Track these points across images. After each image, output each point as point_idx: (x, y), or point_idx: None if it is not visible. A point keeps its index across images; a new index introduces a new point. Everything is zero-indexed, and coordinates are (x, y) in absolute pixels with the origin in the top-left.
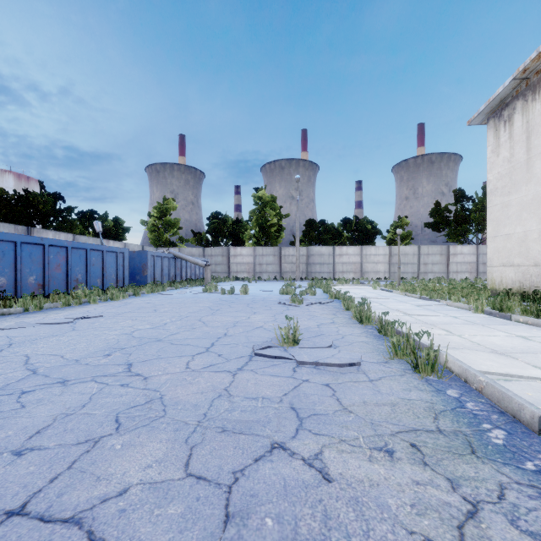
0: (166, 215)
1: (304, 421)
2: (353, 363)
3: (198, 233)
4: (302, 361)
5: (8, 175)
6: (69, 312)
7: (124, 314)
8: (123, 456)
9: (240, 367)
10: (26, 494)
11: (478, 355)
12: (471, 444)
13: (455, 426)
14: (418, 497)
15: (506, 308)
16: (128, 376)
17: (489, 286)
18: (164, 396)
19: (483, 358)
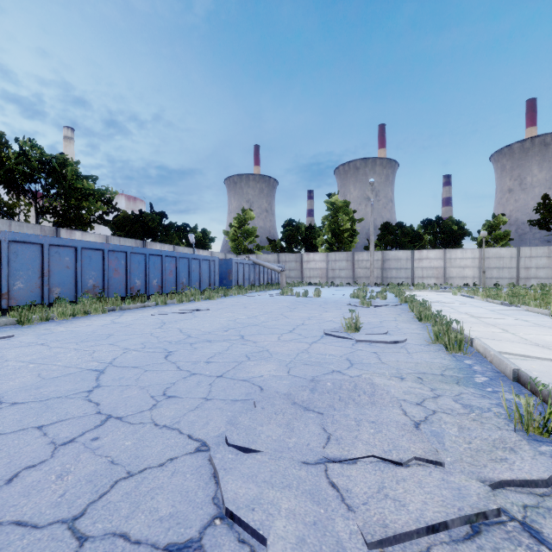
0: (244, 224)
1: (354, 364)
2: (397, 341)
3: (273, 240)
4: (359, 339)
5: (121, 197)
6: (185, 306)
7: (224, 308)
8: (256, 367)
9: (314, 341)
10: (220, 372)
11: (514, 345)
12: (458, 380)
13: (454, 374)
14: (408, 390)
15: None
16: (244, 341)
17: None
18: (269, 350)
19: (515, 346)
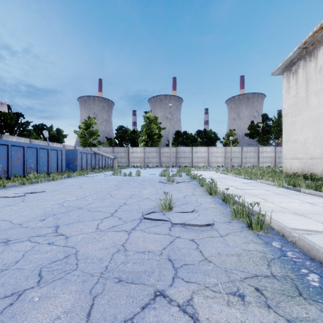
0: (89, 127)
1: (178, 270)
2: (209, 223)
3: (109, 139)
4: (175, 222)
5: None
6: (23, 189)
7: (59, 189)
8: (39, 308)
9: (133, 227)
10: None
11: (287, 216)
12: (297, 287)
13: (283, 271)
14: None
15: (297, 185)
16: (54, 236)
17: (283, 171)
18: (78, 251)
19: (290, 218)
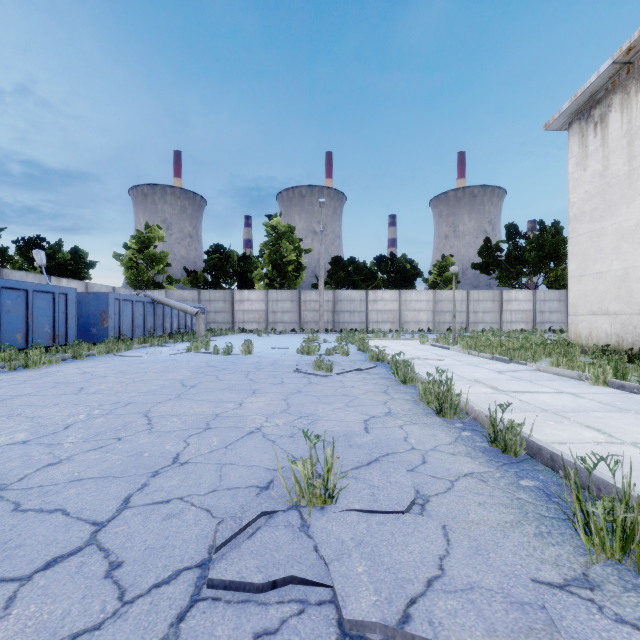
0: (148, 246)
1: None
2: None
3: (193, 272)
4: (357, 619)
5: None
6: None
7: (12, 399)
8: None
9: None
10: None
11: None
12: None
13: None
14: None
15: None
16: None
17: (571, 341)
18: None
19: None
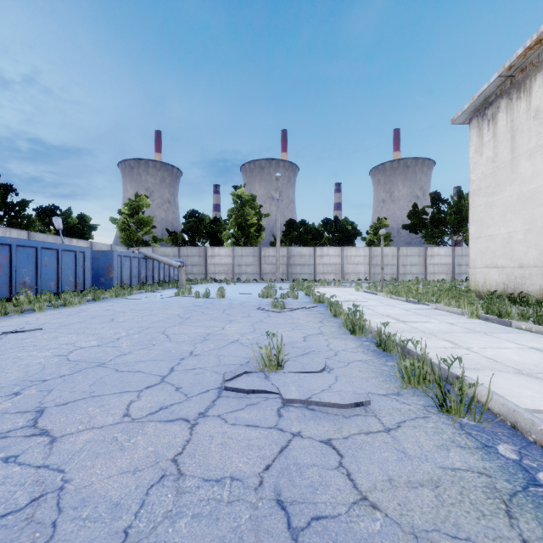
0: (138, 212)
1: (301, 539)
2: (361, 402)
3: (173, 232)
4: (289, 398)
5: None
6: (2, 323)
7: (71, 325)
8: None
9: (203, 410)
10: None
11: (507, 379)
12: None
13: None
14: None
15: (506, 314)
16: (25, 437)
17: (472, 288)
18: (68, 483)
19: (515, 385)
